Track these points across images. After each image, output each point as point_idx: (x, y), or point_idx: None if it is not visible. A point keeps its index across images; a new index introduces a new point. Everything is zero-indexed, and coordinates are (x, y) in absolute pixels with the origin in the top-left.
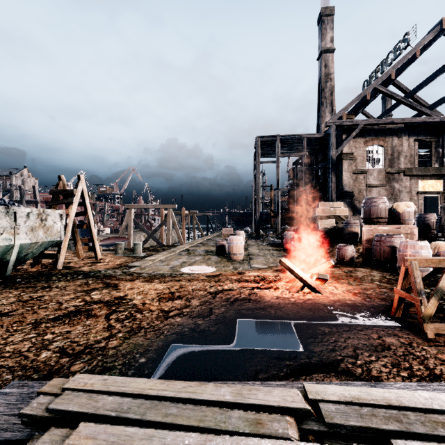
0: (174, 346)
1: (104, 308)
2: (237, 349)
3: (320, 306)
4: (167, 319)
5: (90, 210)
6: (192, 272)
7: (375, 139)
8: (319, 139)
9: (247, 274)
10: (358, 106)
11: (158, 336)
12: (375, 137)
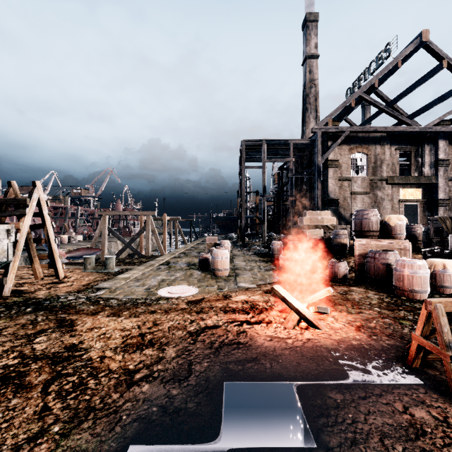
0: (133, 451)
1: (46, 369)
2: (225, 450)
3: (323, 351)
4: (129, 388)
5: (49, 222)
6: (170, 296)
7: (359, 147)
8: (305, 145)
9: (234, 299)
10: (343, 113)
11: (112, 427)
12: (359, 145)
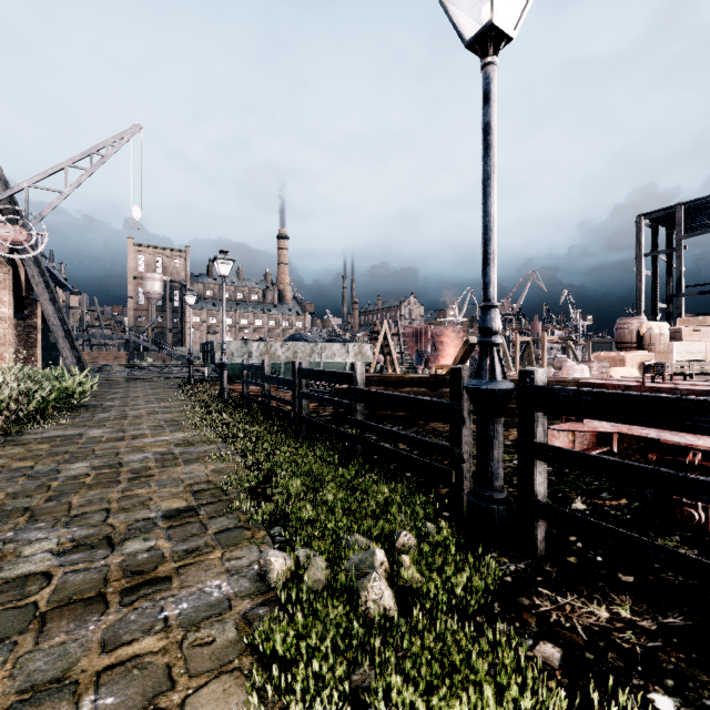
0: None
1: None
2: None
3: None
4: None
5: (391, 343)
6: None
7: None
8: None
9: None
10: None
11: None
12: None
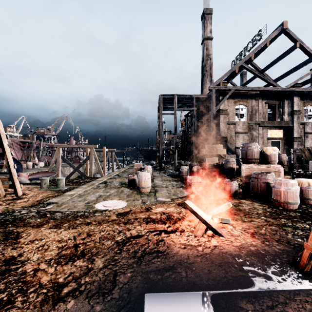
0: None
1: None
2: None
3: (228, 258)
4: (55, 305)
5: (8, 151)
6: (105, 209)
7: (241, 100)
8: (204, 99)
9: (154, 211)
10: (230, 77)
11: None
12: (241, 99)
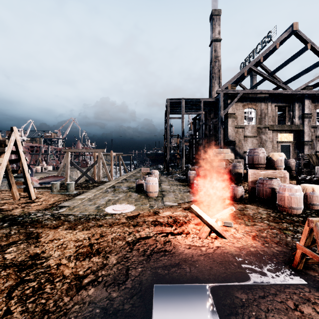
0: None
1: (12, 276)
2: None
3: (229, 257)
4: (78, 292)
5: (23, 157)
6: (114, 213)
7: (250, 104)
8: (212, 102)
9: (162, 215)
10: (238, 80)
11: None
12: (249, 102)
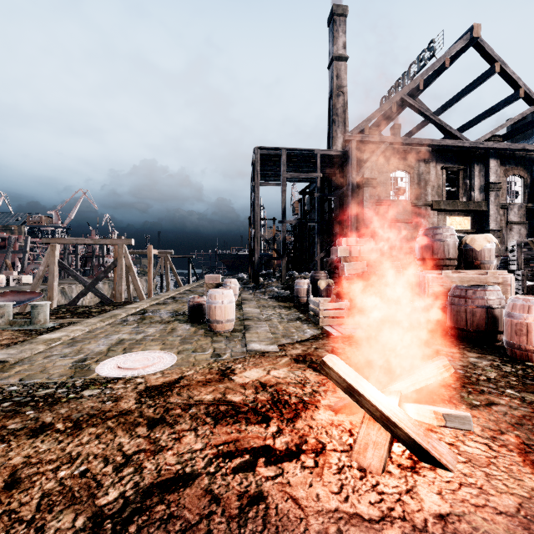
0: None
1: None
2: None
3: None
4: None
5: None
6: (117, 376)
7: (401, 163)
8: (335, 158)
9: (239, 380)
10: (381, 120)
11: None
12: (400, 160)
